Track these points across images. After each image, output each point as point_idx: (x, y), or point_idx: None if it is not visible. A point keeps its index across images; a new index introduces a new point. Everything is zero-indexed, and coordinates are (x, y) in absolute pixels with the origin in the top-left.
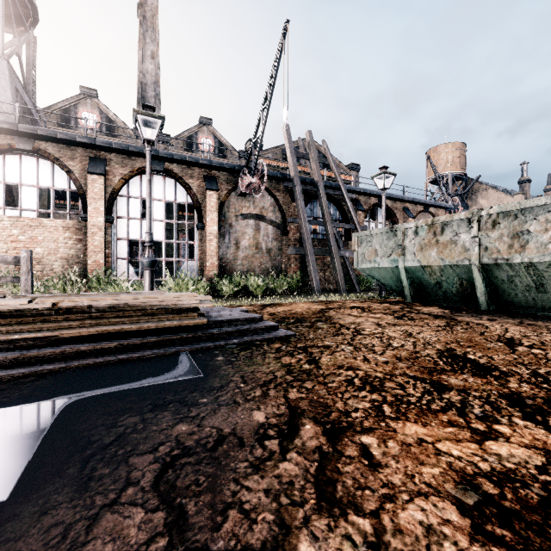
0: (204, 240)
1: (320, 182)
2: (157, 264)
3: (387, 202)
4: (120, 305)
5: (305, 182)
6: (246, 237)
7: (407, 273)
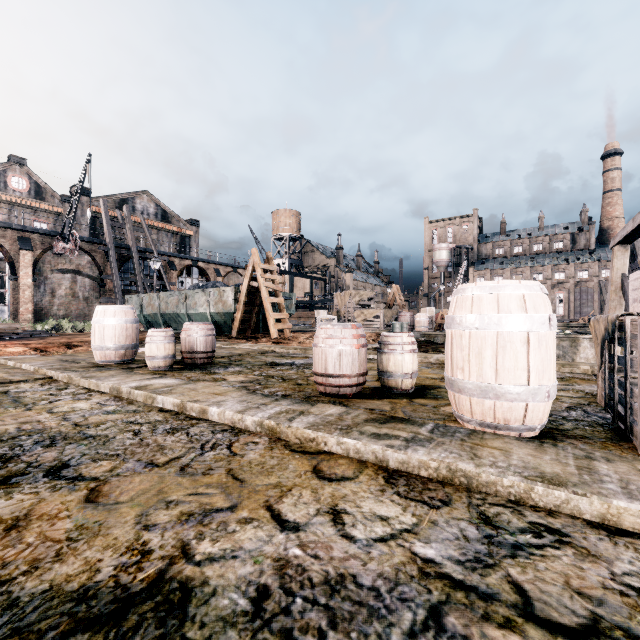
0: (18, 289)
1: (134, 248)
2: None
3: (200, 264)
4: None
5: (121, 247)
6: (63, 287)
7: (145, 317)
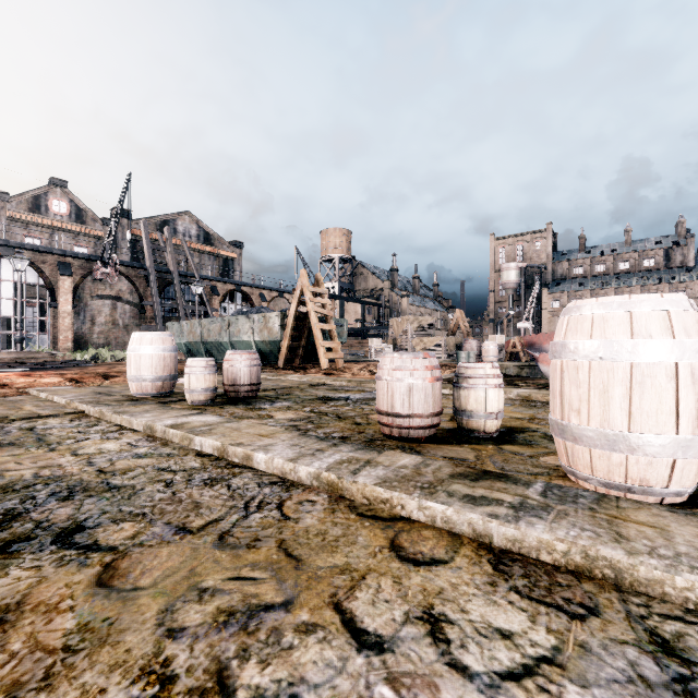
0: (58, 317)
1: (175, 272)
2: (5, 337)
3: (244, 289)
4: (27, 355)
5: (161, 271)
6: (103, 314)
7: (186, 345)
